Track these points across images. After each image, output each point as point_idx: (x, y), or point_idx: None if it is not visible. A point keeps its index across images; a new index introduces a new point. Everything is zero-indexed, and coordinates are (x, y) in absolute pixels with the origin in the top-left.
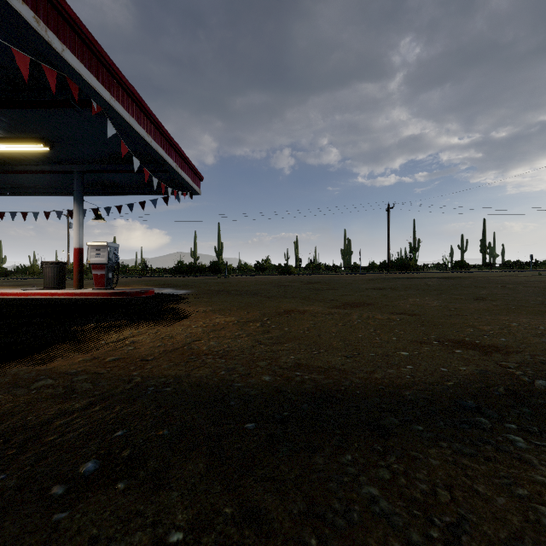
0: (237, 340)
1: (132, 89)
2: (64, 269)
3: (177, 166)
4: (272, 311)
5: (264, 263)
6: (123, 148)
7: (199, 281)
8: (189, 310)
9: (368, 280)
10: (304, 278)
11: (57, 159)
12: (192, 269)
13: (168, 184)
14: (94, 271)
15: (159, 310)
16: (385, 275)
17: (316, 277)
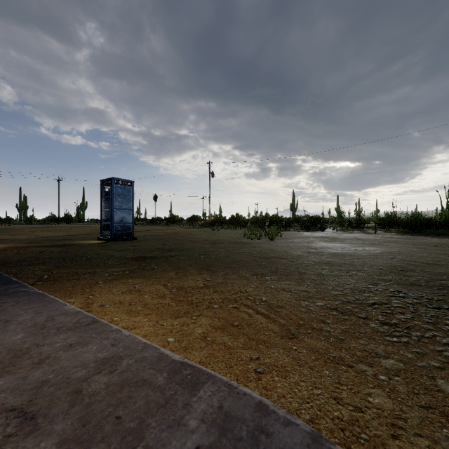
0: None
1: None
2: None
3: None
4: None
5: None
6: None
7: None
8: None
9: (32, 228)
10: None
11: None
12: None
13: None
14: None
15: None
16: (48, 225)
17: None
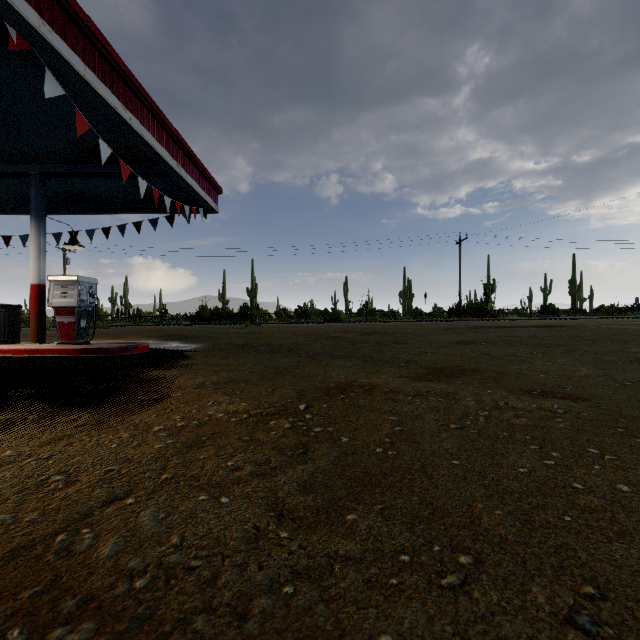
0: (220, 500)
1: (89, 22)
2: (17, 314)
3: (178, 166)
4: (315, 387)
5: (306, 307)
6: (78, 122)
7: (220, 330)
8: (177, 384)
9: (445, 329)
10: (359, 327)
11: (3, 154)
12: (217, 315)
13: (173, 198)
14: (58, 318)
15: (127, 384)
16: (460, 322)
17: (373, 326)
